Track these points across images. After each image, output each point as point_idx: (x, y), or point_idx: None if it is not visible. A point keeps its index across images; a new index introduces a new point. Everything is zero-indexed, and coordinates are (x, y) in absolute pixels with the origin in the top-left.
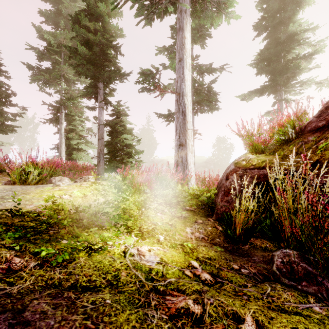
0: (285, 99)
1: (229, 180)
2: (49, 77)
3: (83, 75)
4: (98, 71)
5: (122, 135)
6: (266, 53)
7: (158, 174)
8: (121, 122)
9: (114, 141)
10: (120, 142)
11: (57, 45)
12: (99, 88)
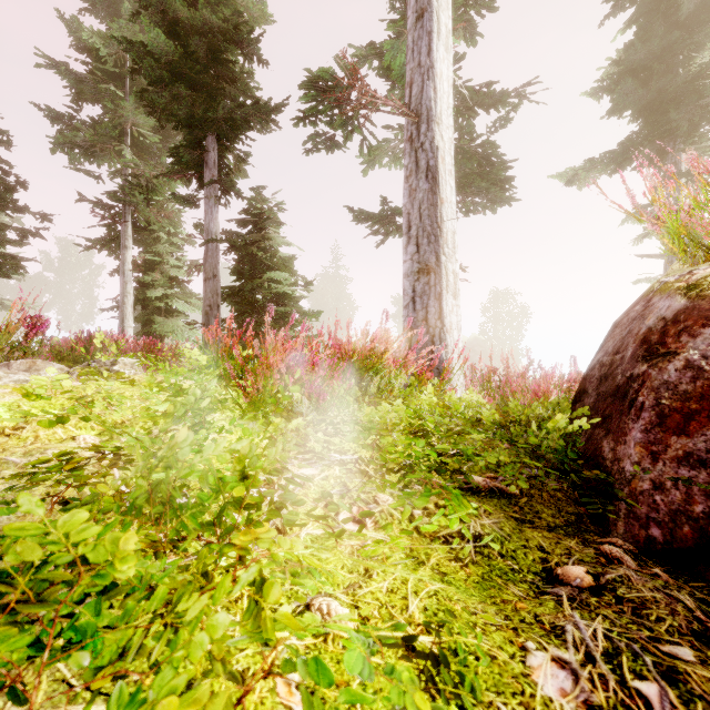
0: (690, 173)
1: (683, 358)
2: (96, 137)
3: (169, 122)
4: (204, 104)
5: (267, 272)
6: (638, 53)
7: (351, 354)
8: (265, 241)
9: (248, 287)
10: (262, 290)
11: (116, 62)
12: (208, 149)
